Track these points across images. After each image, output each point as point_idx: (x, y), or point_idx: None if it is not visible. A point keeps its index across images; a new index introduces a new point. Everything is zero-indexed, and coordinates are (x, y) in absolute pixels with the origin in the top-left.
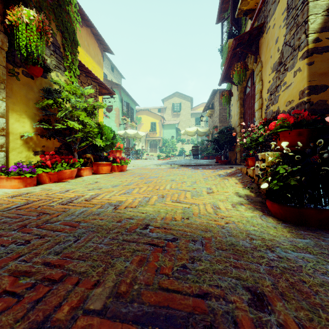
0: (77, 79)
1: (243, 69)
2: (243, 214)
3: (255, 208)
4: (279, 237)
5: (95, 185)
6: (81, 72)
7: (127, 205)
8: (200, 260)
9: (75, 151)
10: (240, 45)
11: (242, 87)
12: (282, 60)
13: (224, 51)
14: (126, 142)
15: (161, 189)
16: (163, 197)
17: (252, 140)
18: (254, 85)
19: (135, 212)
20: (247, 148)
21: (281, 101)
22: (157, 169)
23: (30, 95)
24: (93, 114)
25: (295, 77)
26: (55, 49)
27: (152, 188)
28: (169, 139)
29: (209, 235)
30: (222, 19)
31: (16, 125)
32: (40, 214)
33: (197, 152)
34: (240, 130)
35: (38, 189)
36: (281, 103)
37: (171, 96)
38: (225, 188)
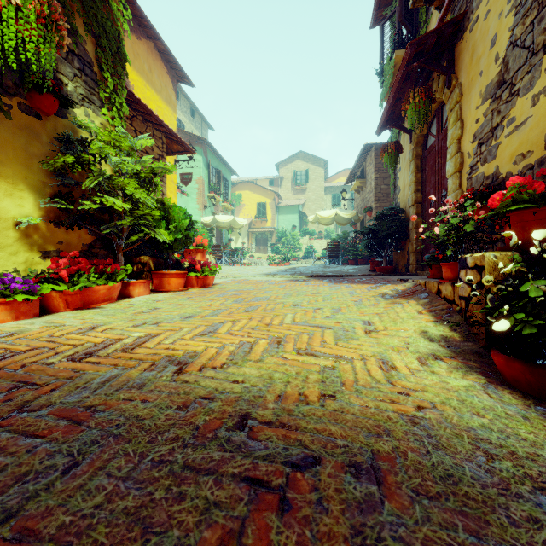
0: (124, 122)
1: (425, 99)
2: (447, 382)
3: (468, 368)
4: (545, 446)
5: (151, 316)
6: (136, 113)
7: (205, 363)
8: (381, 542)
9: (120, 251)
10: (420, 56)
11: (421, 136)
12: (505, 77)
13: (387, 73)
14: (216, 235)
15: (275, 324)
16: (279, 343)
17: (450, 228)
18: (443, 130)
19: (220, 379)
20: (438, 244)
21: (503, 154)
22: (268, 283)
23: (34, 149)
24: (152, 184)
25: (537, 106)
26: (83, 67)
27: (258, 322)
28: (289, 231)
29: (389, 446)
30: (381, 19)
31: (5, 203)
32: (17, 386)
33: (337, 253)
34: (416, 214)
35: (38, 325)
36: (504, 159)
37: (292, 159)
38: (399, 323)
